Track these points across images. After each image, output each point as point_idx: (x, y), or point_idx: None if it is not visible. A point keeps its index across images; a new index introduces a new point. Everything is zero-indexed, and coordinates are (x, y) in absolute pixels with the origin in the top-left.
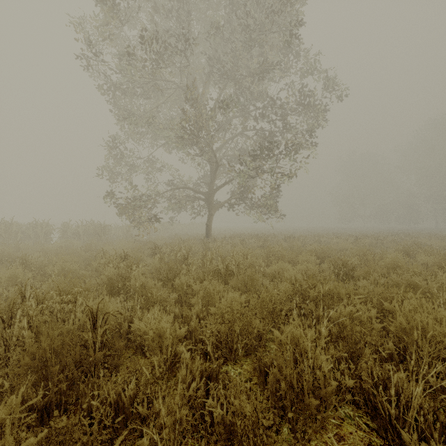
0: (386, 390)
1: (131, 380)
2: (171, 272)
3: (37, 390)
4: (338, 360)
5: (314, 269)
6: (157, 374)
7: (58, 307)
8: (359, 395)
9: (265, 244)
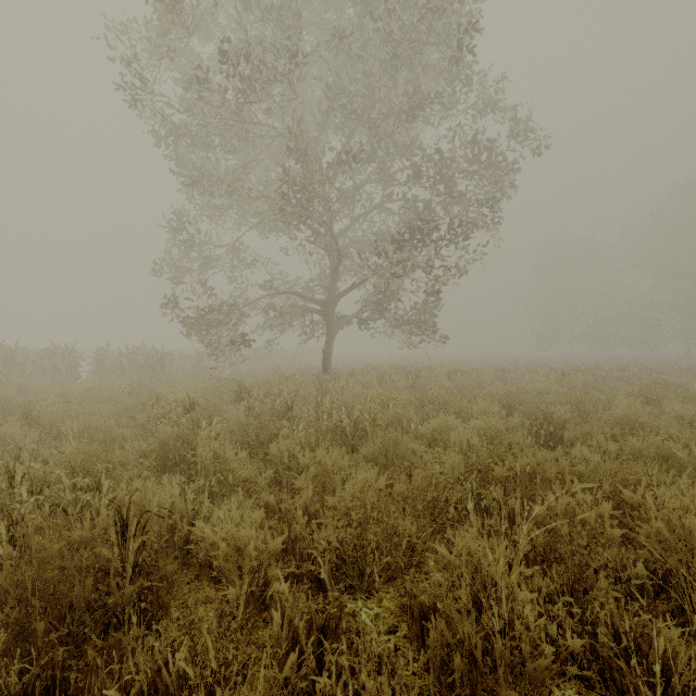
0: (639, 656)
1: (179, 645)
2: (265, 432)
3: (11, 662)
4: (549, 597)
5: (499, 427)
6: (214, 667)
7: (69, 497)
8: (590, 663)
9: (418, 384)
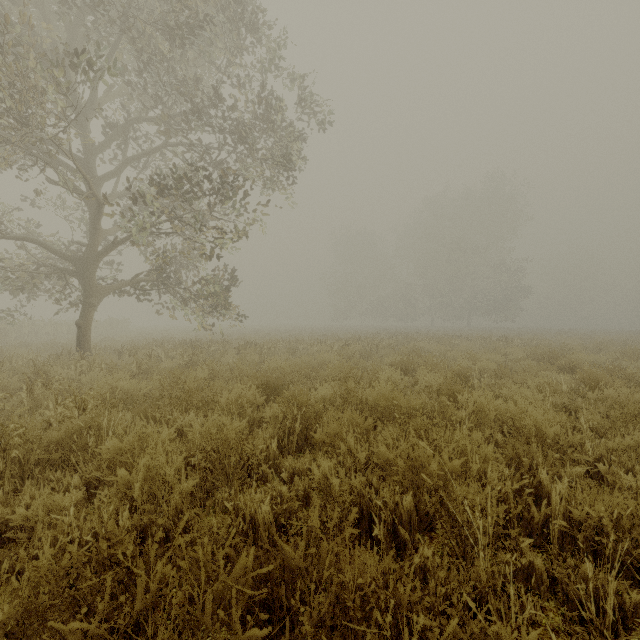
0: None
1: None
2: None
3: None
4: None
5: (229, 434)
6: None
7: None
8: None
9: (195, 361)
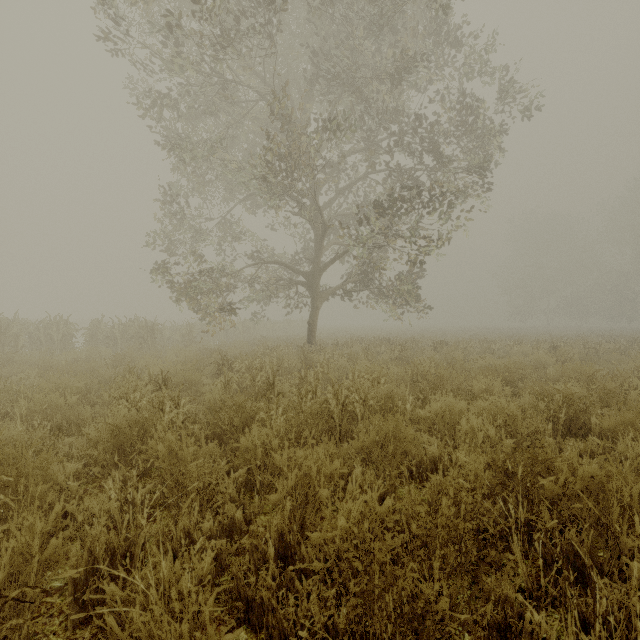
0: None
1: None
2: (239, 415)
3: None
4: None
5: (514, 411)
6: None
7: None
8: None
9: (404, 356)
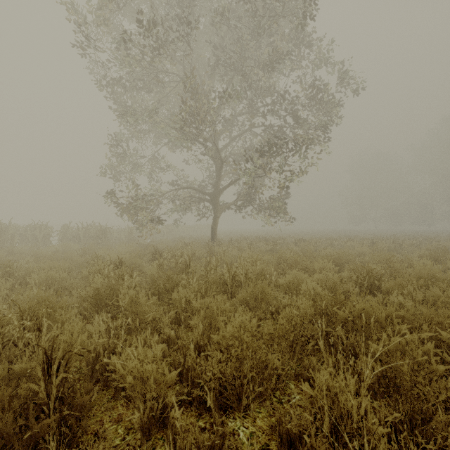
0: None
1: None
2: (169, 283)
3: None
4: (394, 424)
5: (335, 279)
6: None
7: (17, 335)
8: None
9: (275, 248)
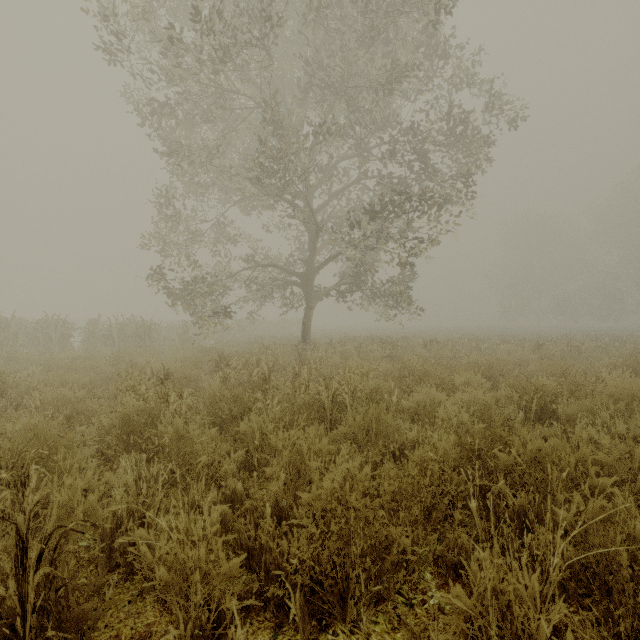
0: None
1: None
2: (238, 406)
3: None
4: None
5: (488, 401)
6: None
7: None
8: None
9: (395, 354)
